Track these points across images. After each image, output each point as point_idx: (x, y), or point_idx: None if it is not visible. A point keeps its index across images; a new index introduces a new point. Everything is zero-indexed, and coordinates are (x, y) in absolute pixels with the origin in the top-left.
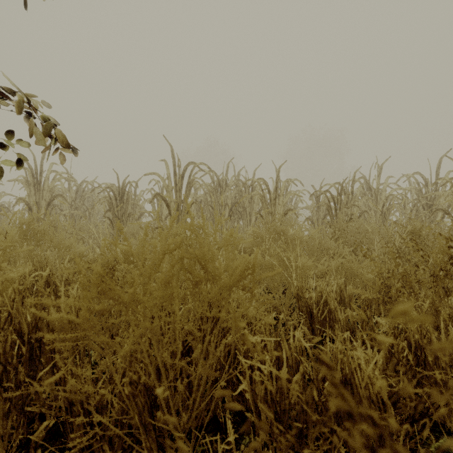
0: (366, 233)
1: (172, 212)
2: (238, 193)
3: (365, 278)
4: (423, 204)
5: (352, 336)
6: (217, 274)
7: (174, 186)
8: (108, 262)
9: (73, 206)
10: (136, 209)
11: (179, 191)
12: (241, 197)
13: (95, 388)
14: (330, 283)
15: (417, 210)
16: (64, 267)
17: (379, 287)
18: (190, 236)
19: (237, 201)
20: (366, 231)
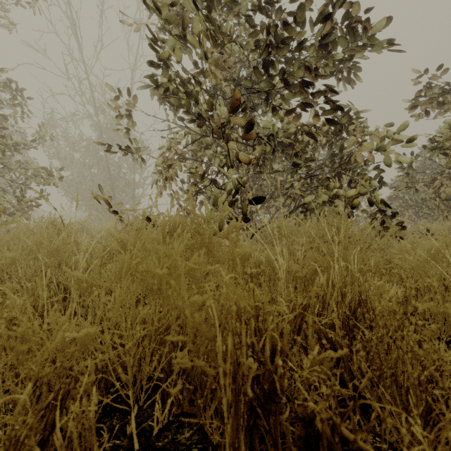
0: None
1: None
2: None
3: None
4: None
5: None
6: None
7: None
8: None
9: None
10: None
11: None
12: None
13: None
14: None
15: None
16: None
17: None
18: None
19: None
20: None
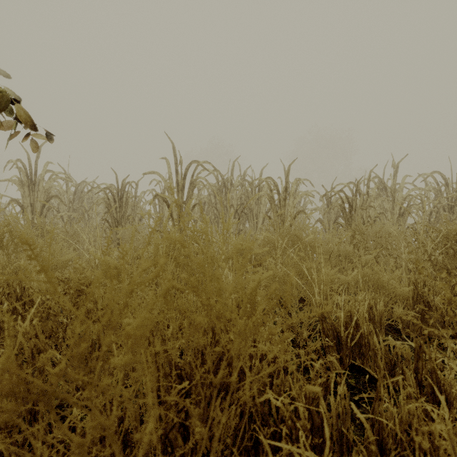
0: (387, 237)
1: (173, 214)
2: (244, 194)
3: (398, 292)
4: (444, 205)
5: (393, 370)
6: (227, 314)
7: (176, 186)
8: (84, 279)
9: (71, 208)
10: (137, 210)
11: (181, 191)
12: (247, 198)
13: (57, 456)
14: (360, 300)
15: (438, 212)
16: (27, 285)
17: (413, 302)
18: (189, 244)
19: (243, 202)
20: (387, 235)
